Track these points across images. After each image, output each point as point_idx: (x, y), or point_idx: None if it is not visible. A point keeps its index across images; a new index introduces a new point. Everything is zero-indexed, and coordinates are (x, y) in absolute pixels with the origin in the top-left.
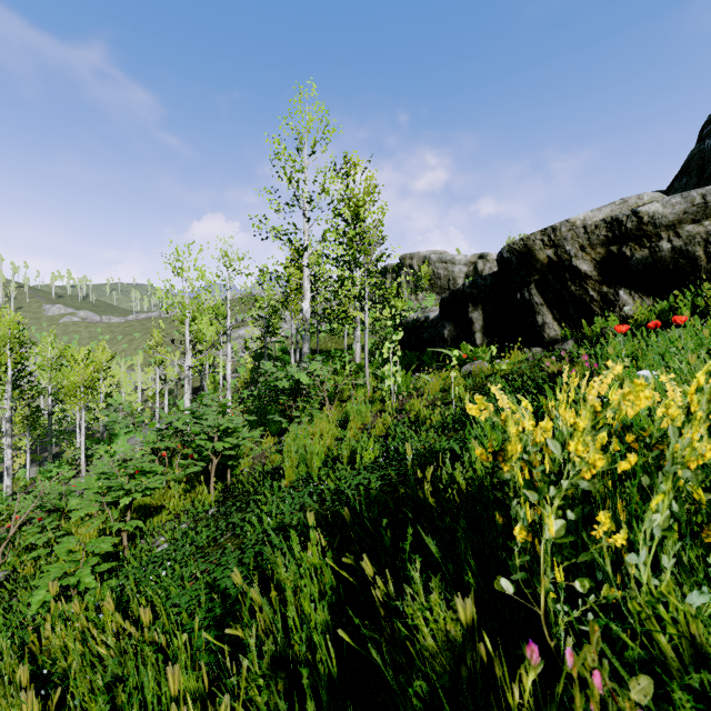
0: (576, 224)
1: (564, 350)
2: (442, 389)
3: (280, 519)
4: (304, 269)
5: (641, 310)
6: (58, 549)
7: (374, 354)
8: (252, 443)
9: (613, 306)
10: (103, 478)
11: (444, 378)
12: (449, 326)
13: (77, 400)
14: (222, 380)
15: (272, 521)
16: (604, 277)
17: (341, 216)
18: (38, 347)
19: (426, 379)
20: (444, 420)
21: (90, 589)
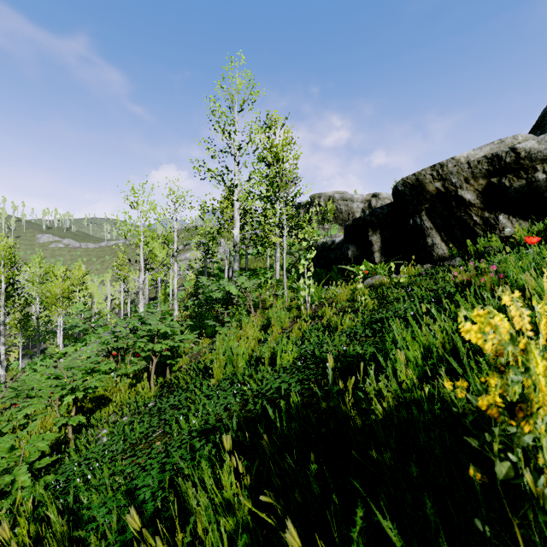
0: (460, 161)
1: (453, 266)
2: (351, 299)
3: (206, 418)
4: (235, 203)
5: (521, 231)
6: (21, 435)
7: (291, 272)
8: (192, 343)
9: (494, 228)
10: (53, 377)
11: (353, 289)
12: (352, 247)
13: (56, 307)
14: (172, 292)
15: (198, 421)
16: (486, 204)
17: (264, 161)
18: (28, 266)
19: (333, 291)
20: (354, 326)
21: (25, 487)
